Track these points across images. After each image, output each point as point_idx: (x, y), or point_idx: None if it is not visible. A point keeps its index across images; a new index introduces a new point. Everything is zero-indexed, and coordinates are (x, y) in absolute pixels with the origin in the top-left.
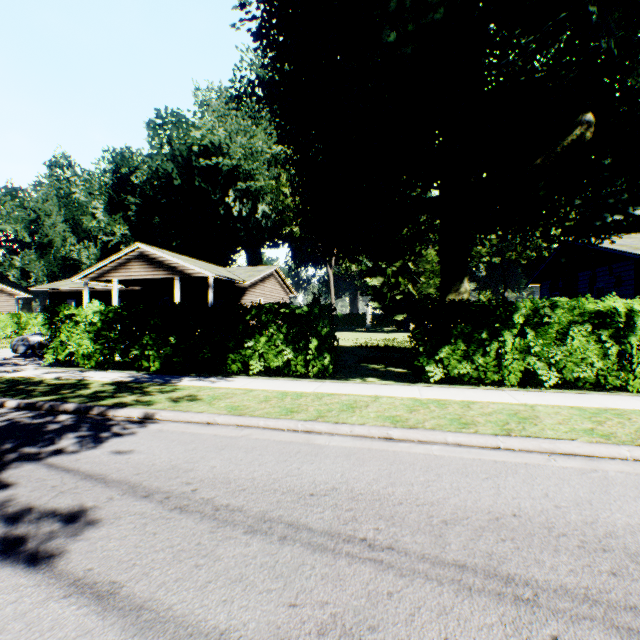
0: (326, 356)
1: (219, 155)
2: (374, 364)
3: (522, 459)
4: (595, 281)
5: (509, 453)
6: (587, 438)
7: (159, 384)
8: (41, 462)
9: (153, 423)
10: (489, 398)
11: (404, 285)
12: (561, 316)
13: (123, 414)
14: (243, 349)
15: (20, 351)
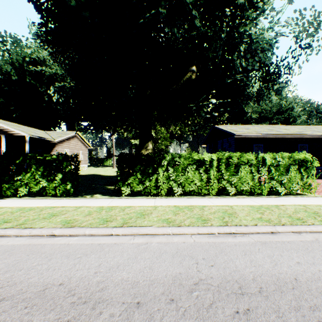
0: (67, 184)
1: (43, 65)
2: (111, 186)
3: (117, 240)
4: (223, 144)
5: (114, 237)
6: (159, 224)
7: None
8: None
9: None
10: (142, 203)
11: None
12: (184, 161)
13: None
14: (16, 181)
15: None
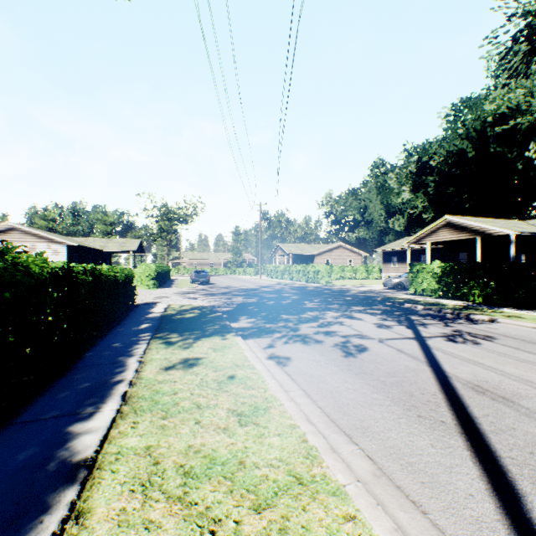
0: None
1: (515, 116)
2: None
3: None
4: None
5: None
6: None
7: (488, 309)
8: (457, 324)
9: (497, 323)
10: None
11: None
12: None
13: (477, 317)
14: None
15: (387, 286)
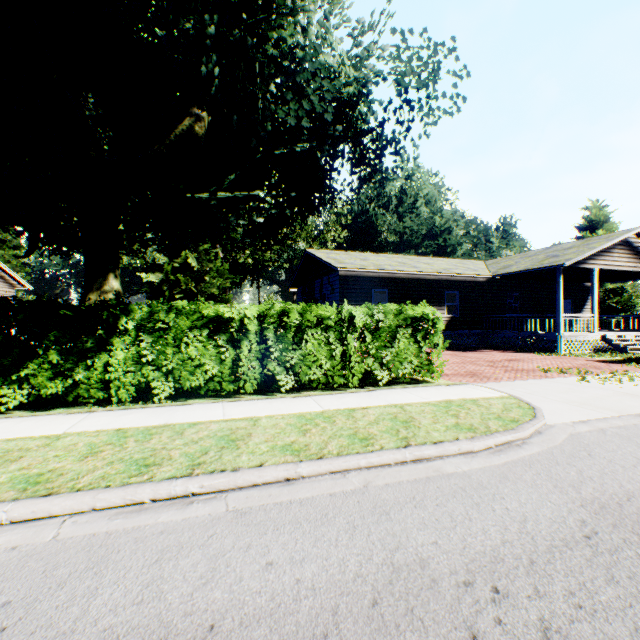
0: None
1: None
2: None
3: None
4: (322, 288)
5: None
6: None
7: None
8: None
9: None
10: (33, 430)
11: (186, 283)
12: (180, 321)
13: None
14: None
15: None
